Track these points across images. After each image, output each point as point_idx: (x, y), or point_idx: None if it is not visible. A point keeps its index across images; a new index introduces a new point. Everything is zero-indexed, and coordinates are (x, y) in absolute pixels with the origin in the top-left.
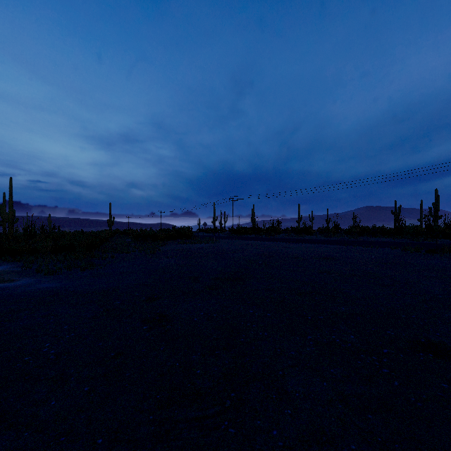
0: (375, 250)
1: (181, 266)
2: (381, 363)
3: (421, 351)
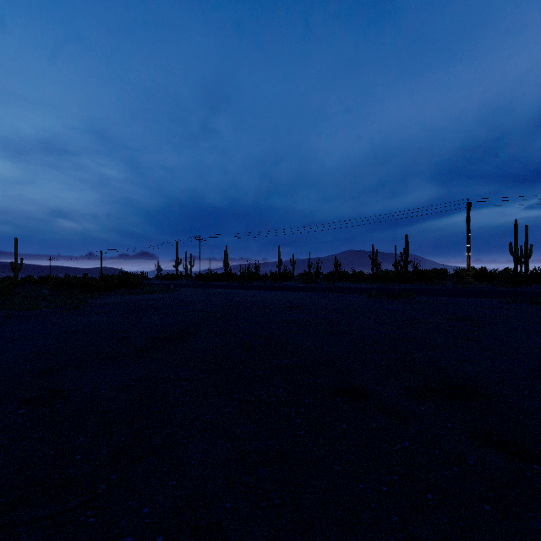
0: (344, 297)
1: (113, 324)
2: (298, 413)
3: (339, 397)
